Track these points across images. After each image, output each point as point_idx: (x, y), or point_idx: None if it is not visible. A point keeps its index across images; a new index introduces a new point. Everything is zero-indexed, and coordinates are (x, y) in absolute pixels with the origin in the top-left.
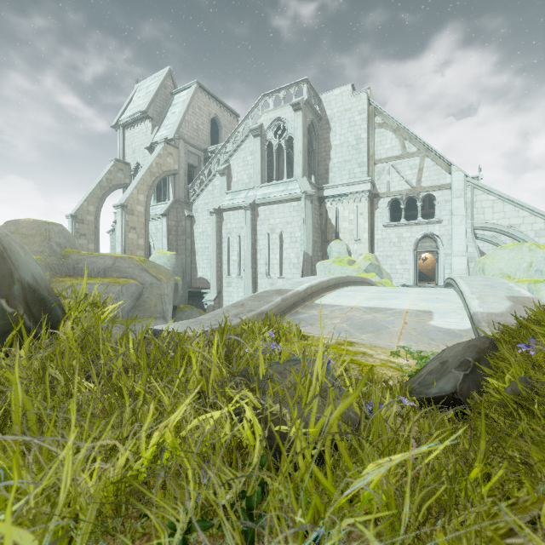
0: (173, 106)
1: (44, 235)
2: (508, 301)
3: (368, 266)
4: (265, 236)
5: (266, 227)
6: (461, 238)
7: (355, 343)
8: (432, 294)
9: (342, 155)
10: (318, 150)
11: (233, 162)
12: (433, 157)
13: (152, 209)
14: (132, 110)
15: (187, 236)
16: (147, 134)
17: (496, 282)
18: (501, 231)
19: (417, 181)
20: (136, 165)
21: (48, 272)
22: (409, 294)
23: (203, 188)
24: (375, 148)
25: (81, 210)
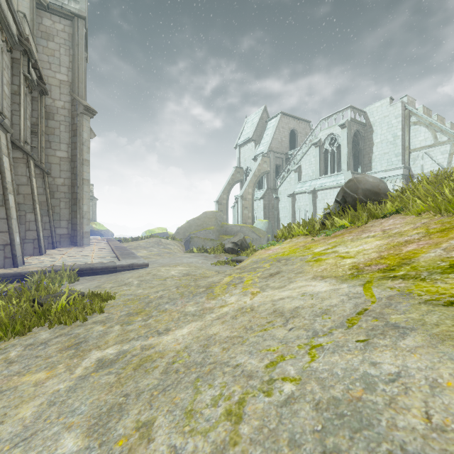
0: (266, 130)
1: (215, 217)
2: None
3: None
4: (321, 210)
5: (322, 204)
6: None
7: None
8: None
9: (382, 149)
10: (364, 147)
11: (302, 163)
12: None
13: (255, 194)
14: (244, 136)
15: (275, 209)
16: (252, 149)
17: None
18: None
19: (447, 163)
20: (246, 168)
21: (218, 233)
22: None
23: (284, 180)
24: (411, 141)
25: (220, 198)
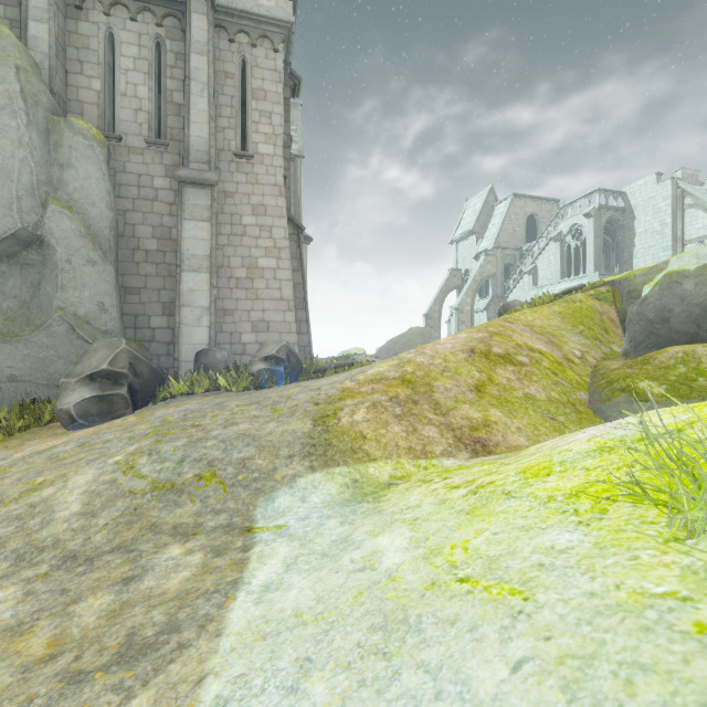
0: (493, 218)
1: (423, 334)
2: None
3: None
4: None
5: None
6: None
7: None
8: None
9: (646, 241)
10: (622, 238)
11: (539, 262)
12: None
13: (476, 304)
14: (462, 228)
15: None
16: (473, 245)
17: None
18: None
19: None
20: (465, 270)
21: None
22: None
23: (515, 285)
24: (685, 229)
25: (430, 311)
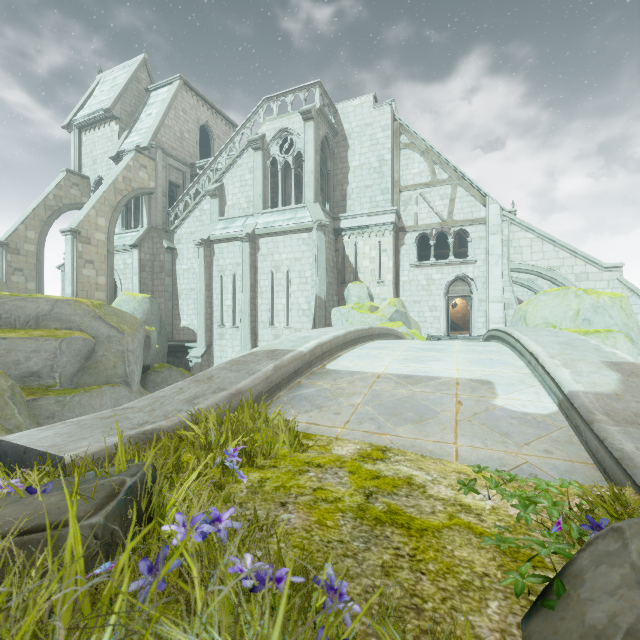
0: (148, 106)
1: None
2: (612, 371)
3: (393, 314)
4: (267, 275)
5: (270, 264)
6: (497, 282)
7: (390, 451)
8: (481, 352)
9: (362, 179)
10: (334, 171)
11: (228, 181)
12: (467, 186)
13: (119, 237)
14: (92, 107)
15: (167, 274)
16: (113, 139)
17: (570, 338)
18: (540, 274)
19: (449, 214)
20: (98, 180)
21: None
22: (452, 352)
23: (188, 213)
24: (401, 173)
25: (15, 236)
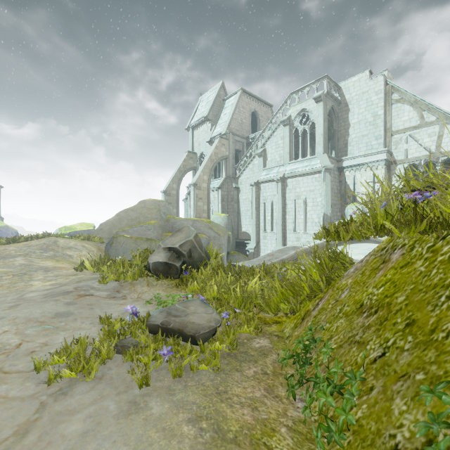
0: (224, 109)
1: (157, 208)
2: None
3: None
4: (292, 201)
5: (293, 195)
6: None
7: None
8: None
9: (360, 131)
10: (338, 128)
11: (268, 146)
12: None
13: (211, 183)
14: (198, 116)
15: (235, 202)
16: (208, 131)
17: None
18: None
19: (436, 147)
20: (201, 154)
21: (161, 230)
22: None
23: (245, 167)
24: (392, 121)
25: (169, 187)
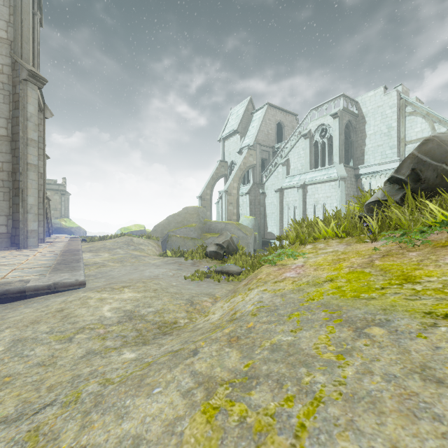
0: (252, 122)
1: (197, 213)
2: None
3: None
4: (312, 206)
5: (313, 200)
6: None
7: None
8: None
9: (375, 141)
10: (356, 139)
11: (291, 156)
12: None
13: (240, 189)
14: (228, 128)
15: (261, 205)
16: (237, 142)
17: None
18: None
19: None
20: (231, 162)
21: (200, 231)
22: None
23: (271, 174)
24: (406, 132)
25: (203, 193)
